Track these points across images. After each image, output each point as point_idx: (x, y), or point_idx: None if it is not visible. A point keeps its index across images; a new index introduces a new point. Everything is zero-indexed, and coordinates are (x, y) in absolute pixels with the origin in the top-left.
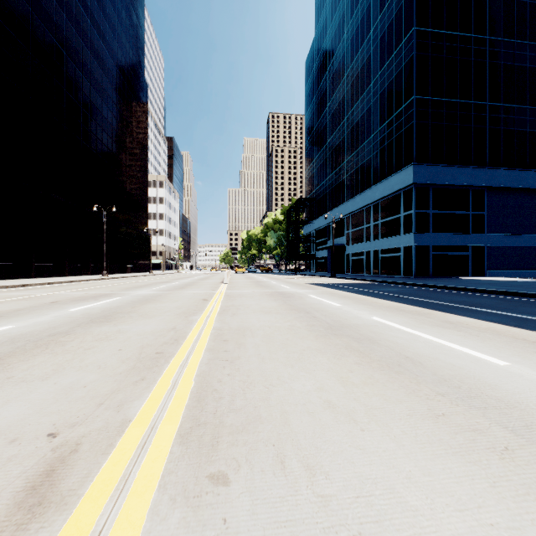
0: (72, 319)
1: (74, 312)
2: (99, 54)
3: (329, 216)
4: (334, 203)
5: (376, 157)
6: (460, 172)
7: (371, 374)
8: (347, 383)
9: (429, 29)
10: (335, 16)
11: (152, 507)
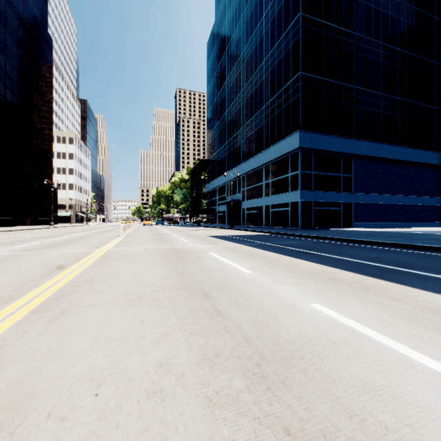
0: None
1: None
2: None
3: (227, 176)
4: (232, 164)
5: (267, 125)
6: (335, 140)
7: None
8: None
9: (311, 17)
10: (232, 3)
11: None
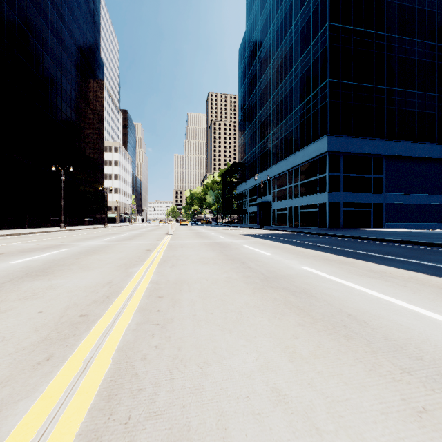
0: (7, 273)
1: (14, 265)
2: (58, 33)
3: (258, 178)
4: (262, 167)
5: (297, 130)
6: (364, 142)
7: (319, 341)
8: (294, 357)
9: (340, 25)
10: (263, 12)
11: None
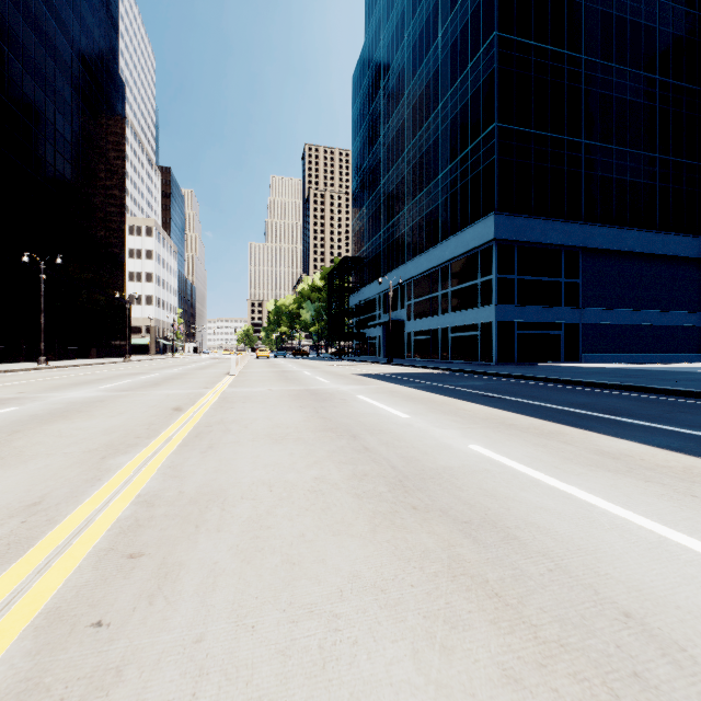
0: None
1: None
2: (39, 24)
3: (384, 282)
4: (391, 264)
5: (446, 204)
6: (551, 226)
7: None
8: None
9: (513, 37)
10: (392, 15)
11: None
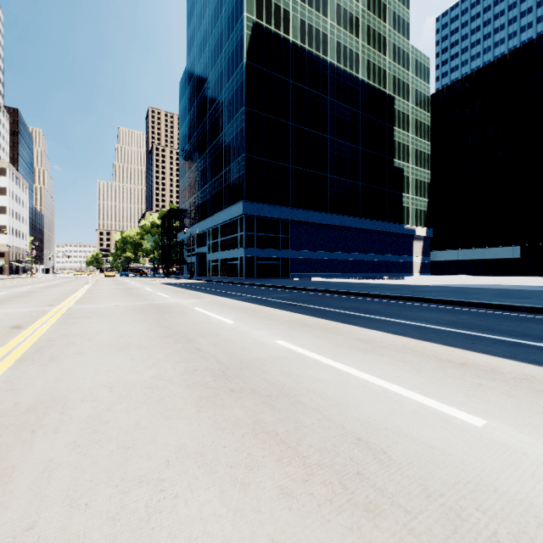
0: None
1: None
2: None
3: (197, 228)
4: (200, 217)
5: (226, 189)
6: (273, 209)
7: (127, 299)
8: (118, 300)
9: (254, 110)
10: (201, 60)
11: (72, 305)
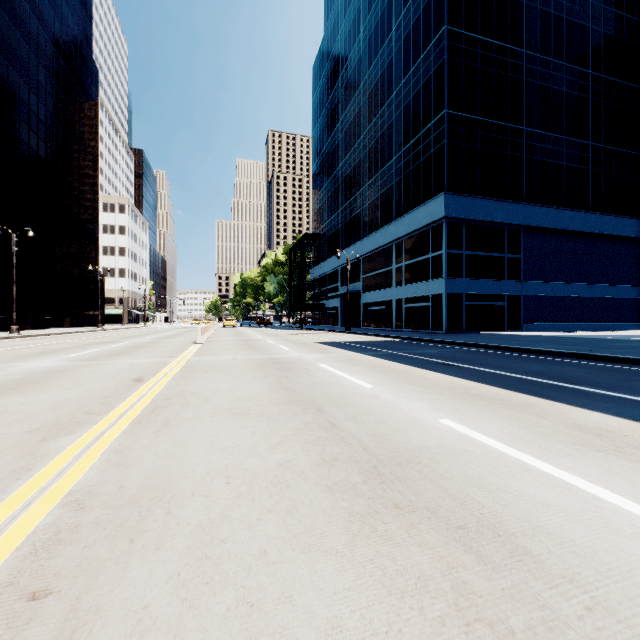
0: None
1: None
2: (13, 7)
3: (342, 256)
4: (348, 240)
5: (399, 185)
6: (496, 206)
7: None
8: None
9: (462, 31)
10: (349, 10)
11: None
